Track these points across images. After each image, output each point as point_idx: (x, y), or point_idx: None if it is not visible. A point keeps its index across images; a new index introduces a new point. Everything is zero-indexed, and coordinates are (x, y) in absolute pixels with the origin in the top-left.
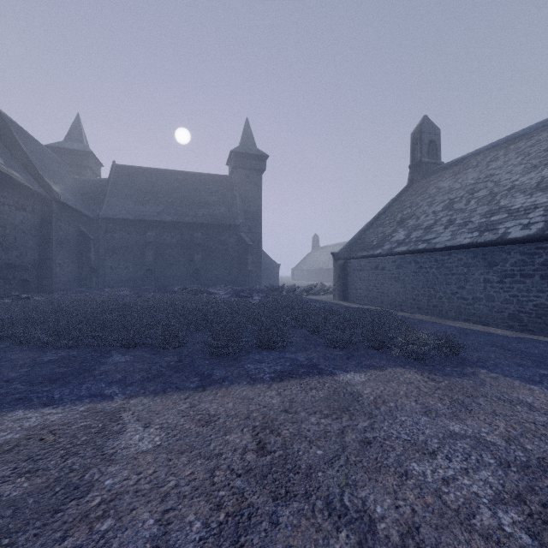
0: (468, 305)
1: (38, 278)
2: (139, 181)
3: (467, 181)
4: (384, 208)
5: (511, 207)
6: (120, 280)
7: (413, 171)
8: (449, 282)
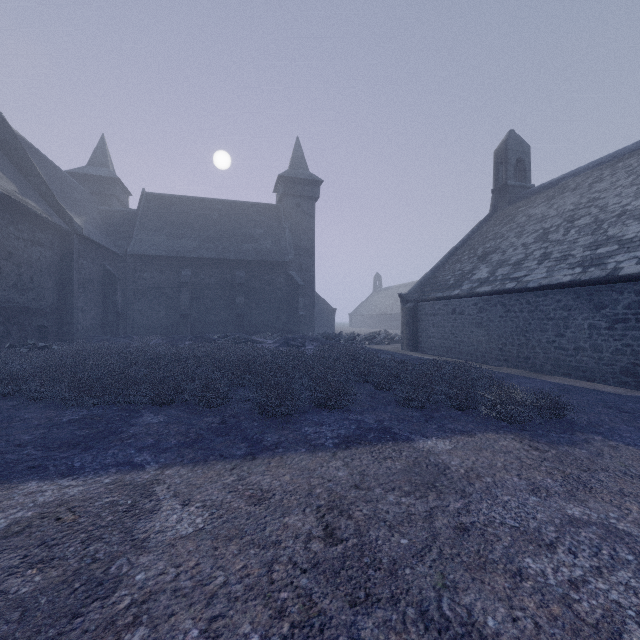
0: (569, 356)
1: (57, 324)
2: (173, 211)
3: (565, 207)
4: (462, 241)
5: (623, 237)
6: (151, 326)
7: (497, 196)
8: (544, 328)
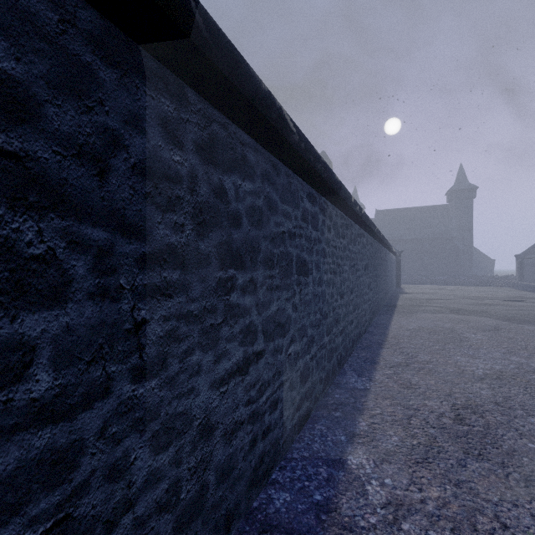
0: None
1: None
2: (390, 217)
3: None
4: None
5: None
6: None
7: None
8: None
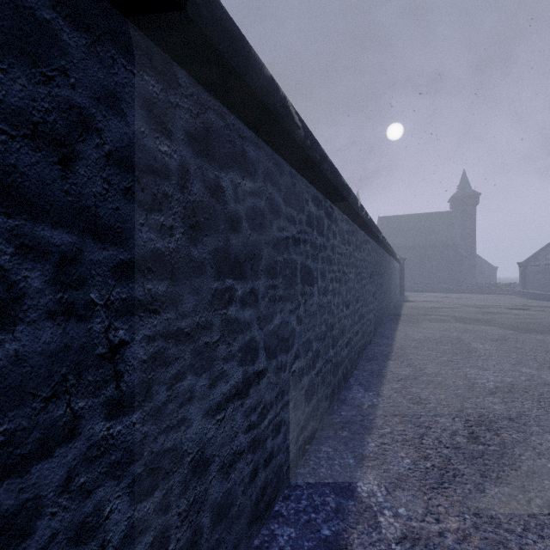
0: None
1: None
2: (393, 224)
3: None
4: None
5: None
6: None
7: None
8: None
